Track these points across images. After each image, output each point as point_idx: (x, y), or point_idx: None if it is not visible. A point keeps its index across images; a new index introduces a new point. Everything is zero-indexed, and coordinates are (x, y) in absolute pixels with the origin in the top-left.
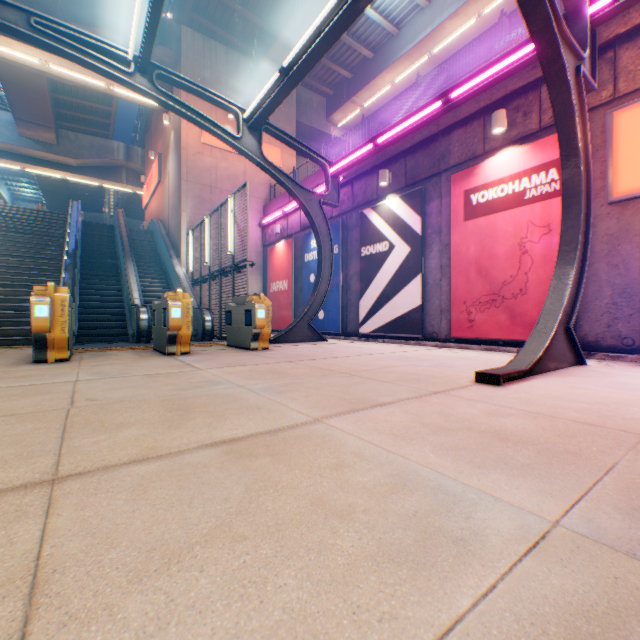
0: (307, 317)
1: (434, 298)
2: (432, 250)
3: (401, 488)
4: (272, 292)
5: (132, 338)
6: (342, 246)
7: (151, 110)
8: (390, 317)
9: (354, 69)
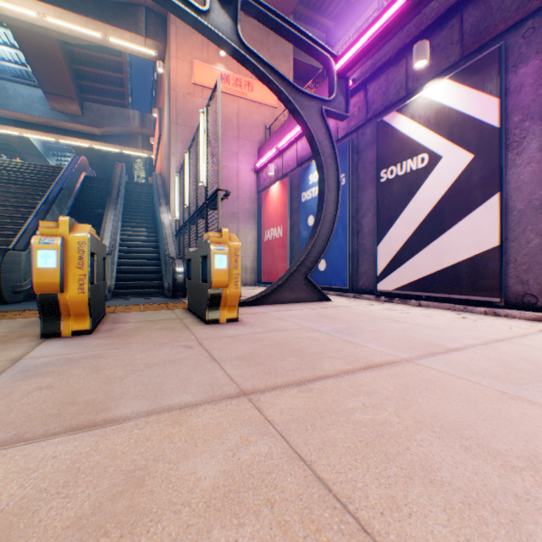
0: (303, 268)
1: (528, 233)
2: (523, 149)
3: None
4: (266, 241)
5: None
6: (350, 175)
7: (158, 75)
8: (431, 267)
9: None
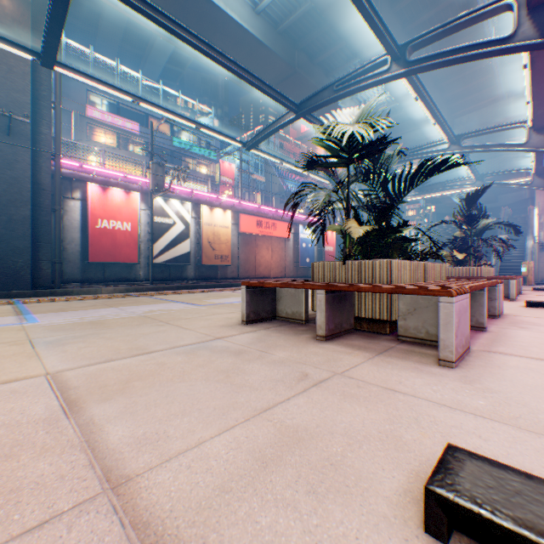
0: None
1: None
2: None
3: None
4: None
5: None
6: None
7: None
8: None
9: None
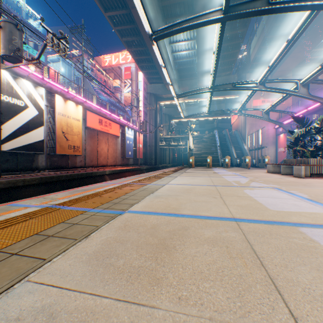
0: None
1: None
2: None
3: (265, 172)
4: (278, 152)
5: (234, 166)
6: None
7: None
8: None
9: (322, 53)
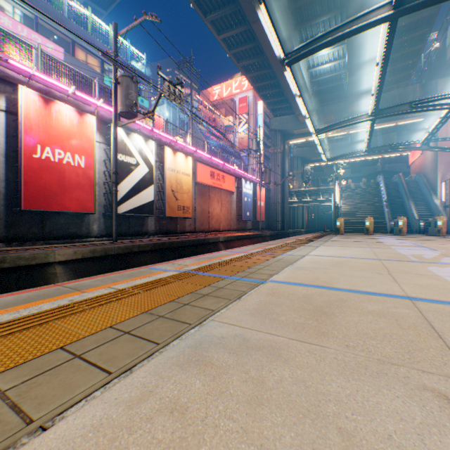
0: None
1: None
2: None
3: None
4: None
5: (413, 232)
6: None
7: None
8: None
9: None
